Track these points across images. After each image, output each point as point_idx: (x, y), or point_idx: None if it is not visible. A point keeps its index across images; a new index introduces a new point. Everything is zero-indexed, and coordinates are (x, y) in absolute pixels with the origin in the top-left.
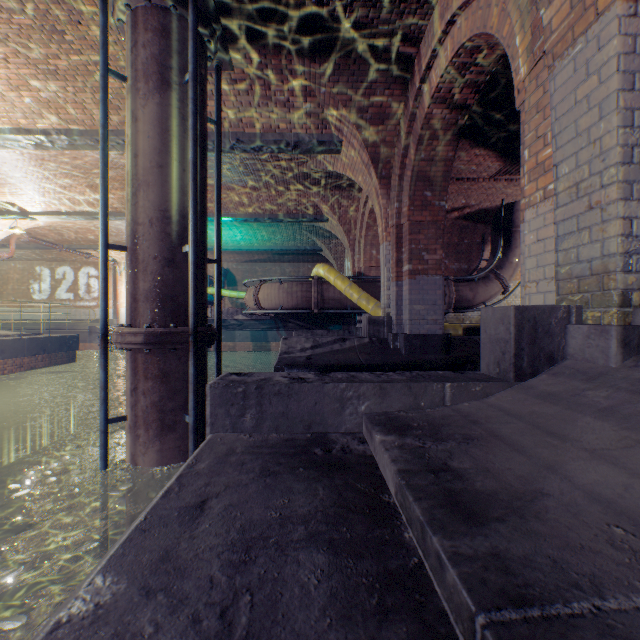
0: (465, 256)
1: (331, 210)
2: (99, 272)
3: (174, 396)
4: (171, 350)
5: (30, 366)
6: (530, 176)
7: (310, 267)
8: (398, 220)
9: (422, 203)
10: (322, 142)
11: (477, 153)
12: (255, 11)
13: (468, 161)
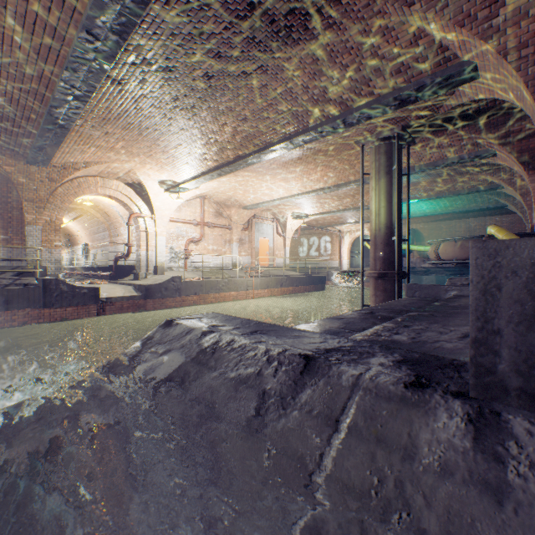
0: None
1: (503, 181)
2: (330, 239)
3: (388, 299)
4: (387, 280)
5: (308, 290)
6: None
7: (497, 219)
8: None
9: None
10: (478, 156)
11: None
12: (426, 125)
13: None
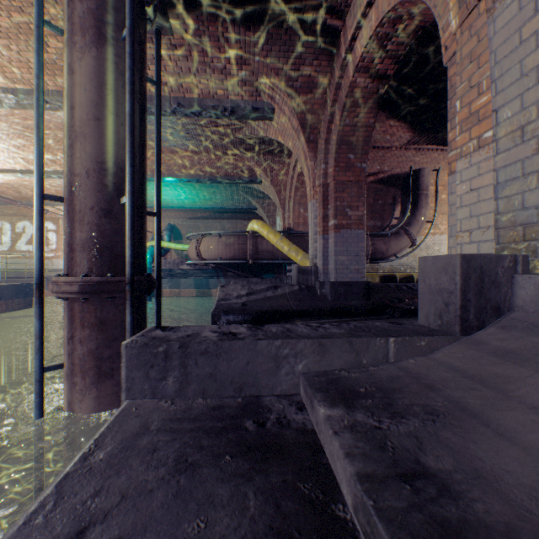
0: (379, 215)
1: (264, 173)
2: (57, 226)
3: (111, 344)
4: (108, 299)
5: None
6: (462, 126)
7: (246, 224)
8: (324, 180)
9: (346, 165)
10: (256, 108)
11: (392, 124)
12: None
13: (384, 131)
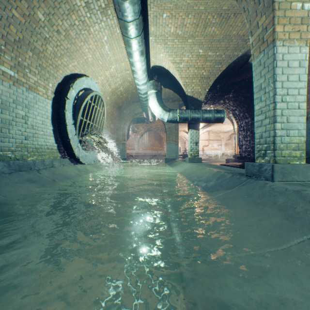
0: None
1: None
2: None
3: None
4: None
5: None
6: None
7: None
8: None
9: None
10: None
11: None
12: None
13: None
